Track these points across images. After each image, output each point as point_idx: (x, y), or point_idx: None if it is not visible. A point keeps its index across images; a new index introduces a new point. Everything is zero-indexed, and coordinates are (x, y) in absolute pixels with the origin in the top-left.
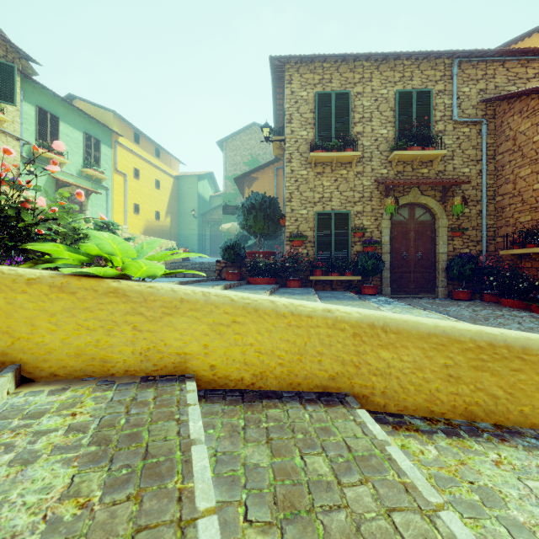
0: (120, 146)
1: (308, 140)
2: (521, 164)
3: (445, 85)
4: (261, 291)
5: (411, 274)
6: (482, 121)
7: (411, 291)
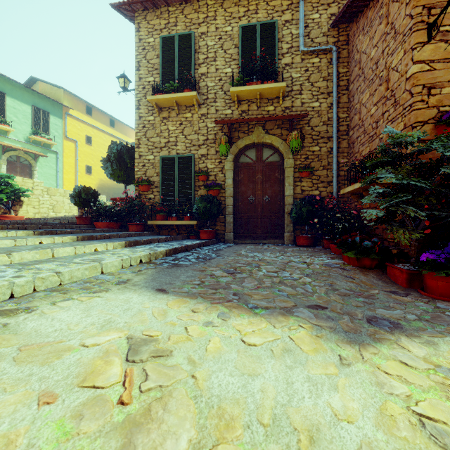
0: (70, 117)
1: (155, 85)
2: (364, 89)
3: (293, 14)
4: (9, 230)
5: (258, 219)
6: (332, 48)
7: (258, 237)
